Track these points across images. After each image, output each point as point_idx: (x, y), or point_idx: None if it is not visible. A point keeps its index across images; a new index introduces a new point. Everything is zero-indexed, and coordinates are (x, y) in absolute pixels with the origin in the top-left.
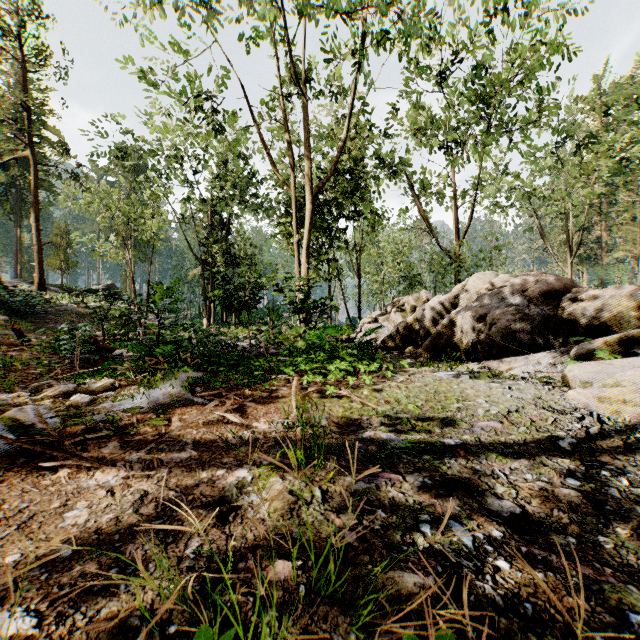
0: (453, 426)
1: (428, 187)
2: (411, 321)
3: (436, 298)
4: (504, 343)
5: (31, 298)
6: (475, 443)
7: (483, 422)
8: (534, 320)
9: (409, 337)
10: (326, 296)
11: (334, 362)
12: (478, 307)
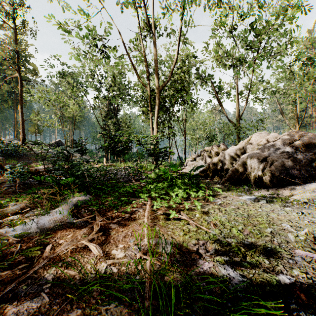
0: (276, 254)
1: (221, 88)
2: (217, 161)
3: (232, 147)
4: (282, 176)
5: (16, 147)
6: (307, 280)
7: (301, 251)
8: (300, 161)
9: (216, 170)
10: (167, 146)
11: (174, 189)
12: (261, 153)
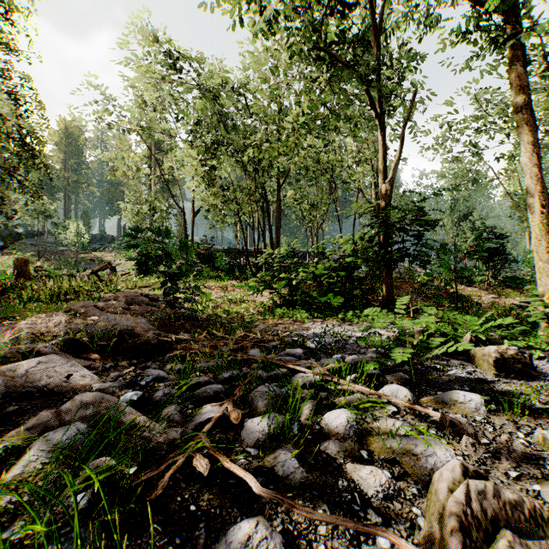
0: None
1: None
2: None
3: None
4: None
5: None
6: None
7: None
8: None
9: None
10: None
11: None
12: None
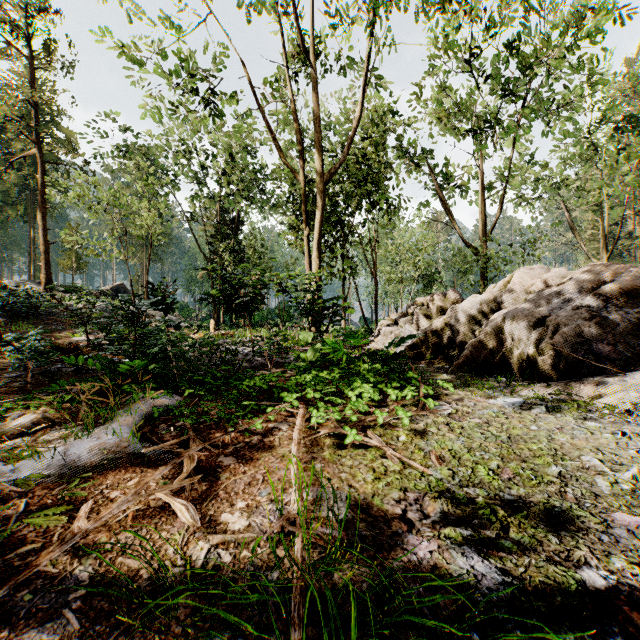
0: (572, 523)
1: (450, 178)
2: (441, 325)
3: (472, 297)
4: (579, 357)
5: (32, 299)
6: None
7: (625, 516)
8: (615, 326)
9: (439, 344)
10: (340, 296)
11: (354, 384)
12: (533, 309)
